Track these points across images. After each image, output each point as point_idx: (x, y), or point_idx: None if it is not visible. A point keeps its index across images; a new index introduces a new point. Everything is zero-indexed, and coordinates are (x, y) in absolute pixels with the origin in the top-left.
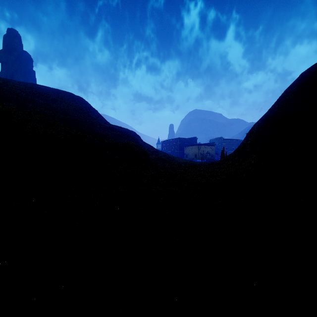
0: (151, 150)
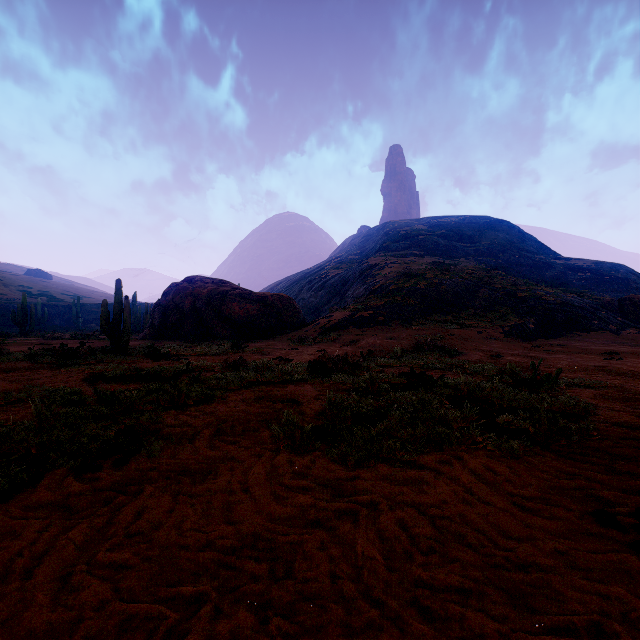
0: None
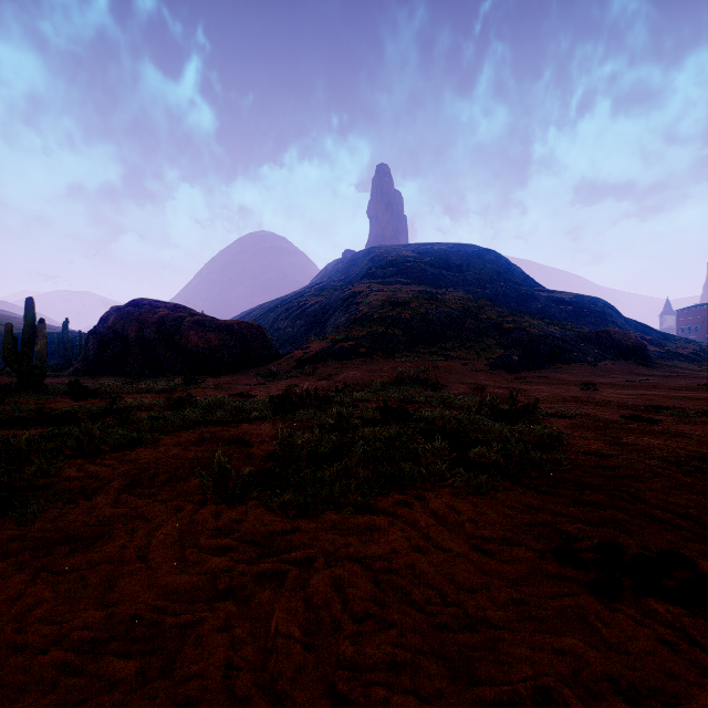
0: (647, 337)
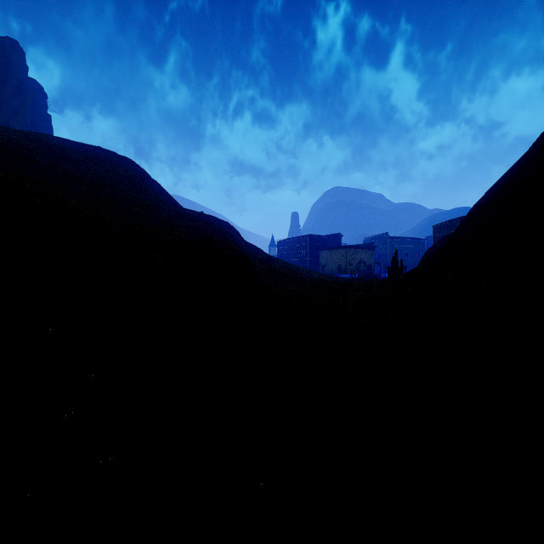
0: (259, 257)
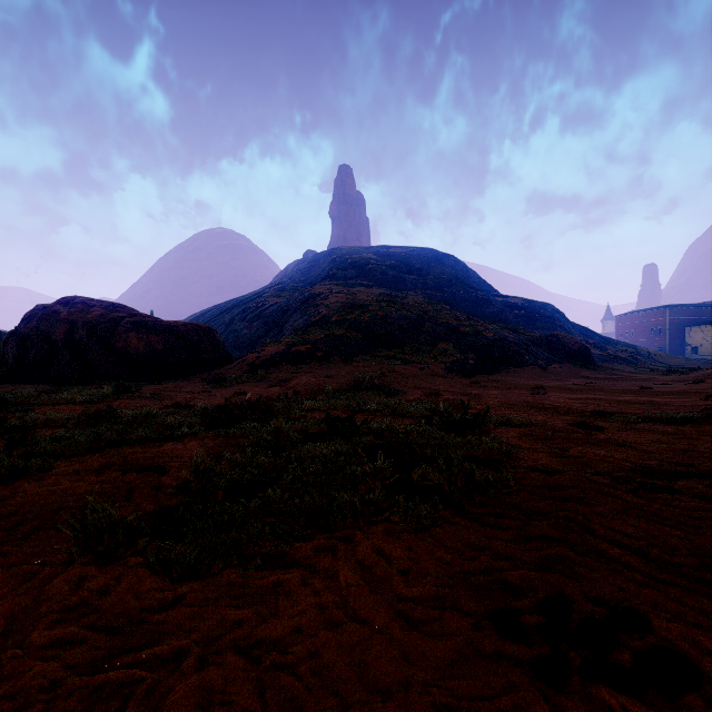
0: (590, 341)
